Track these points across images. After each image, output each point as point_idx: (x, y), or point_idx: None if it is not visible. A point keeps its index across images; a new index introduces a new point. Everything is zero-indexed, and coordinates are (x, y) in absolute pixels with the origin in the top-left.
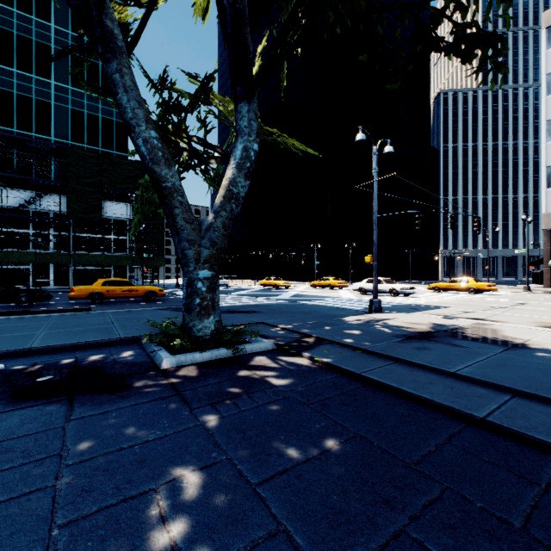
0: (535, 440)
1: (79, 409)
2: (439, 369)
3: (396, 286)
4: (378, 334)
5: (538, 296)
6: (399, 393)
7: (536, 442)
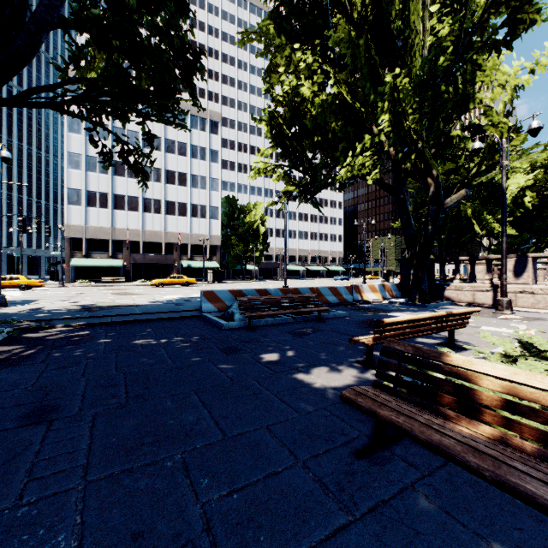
0: (181, 317)
1: (25, 363)
2: (135, 314)
3: None
4: (67, 312)
5: (77, 289)
6: (136, 321)
7: (181, 317)
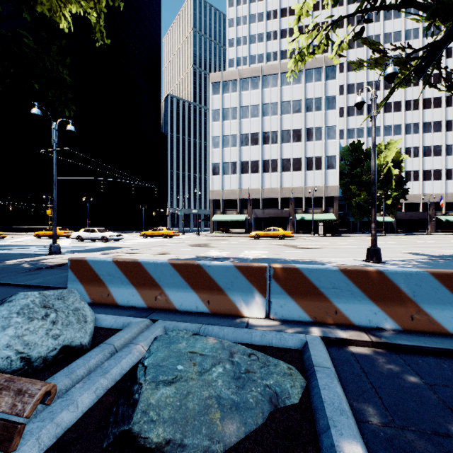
0: None
1: None
2: (16, 284)
3: (107, 234)
4: (15, 269)
5: (198, 238)
6: None
7: None
